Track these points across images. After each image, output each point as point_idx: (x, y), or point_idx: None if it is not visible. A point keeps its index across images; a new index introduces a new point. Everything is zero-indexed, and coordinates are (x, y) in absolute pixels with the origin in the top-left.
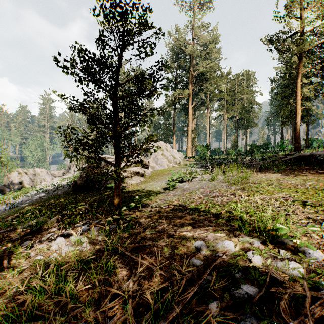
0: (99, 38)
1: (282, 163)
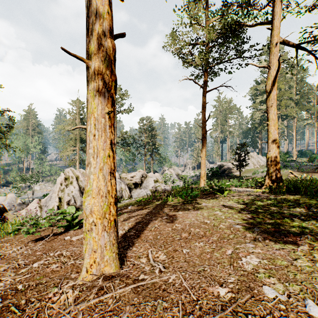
0: (238, 148)
1: (315, 168)
